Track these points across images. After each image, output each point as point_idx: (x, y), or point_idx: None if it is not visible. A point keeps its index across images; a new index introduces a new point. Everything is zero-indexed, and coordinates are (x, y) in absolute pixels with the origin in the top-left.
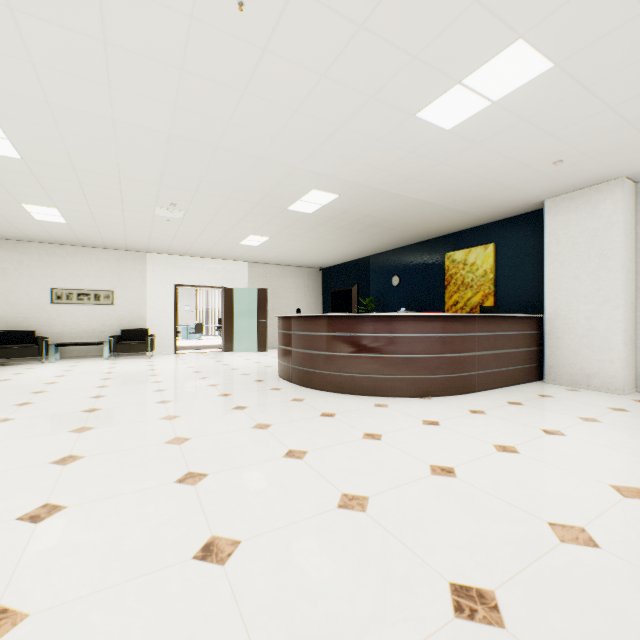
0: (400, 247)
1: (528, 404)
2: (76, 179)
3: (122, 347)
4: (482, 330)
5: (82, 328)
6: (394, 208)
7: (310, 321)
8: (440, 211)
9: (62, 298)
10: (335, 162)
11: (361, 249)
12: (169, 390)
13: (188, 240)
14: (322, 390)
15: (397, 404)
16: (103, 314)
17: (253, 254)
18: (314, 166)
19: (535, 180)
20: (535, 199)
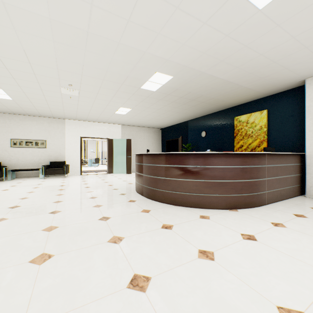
0: (206, 115)
1: (310, 217)
2: (2, 65)
3: (49, 171)
4: (269, 163)
5: (28, 161)
6: (207, 86)
7: (154, 157)
8: (235, 88)
9: (17, 144)
10: (171, 46)
11: (184, 116)
12: (63, 201)
13: (85, 111)
14: (162, 202)
15: (216, 216)
16: (40, 153)
17: (123, 120)
18: (157, 50)
19: (307, 61)
20: (300, 78)
